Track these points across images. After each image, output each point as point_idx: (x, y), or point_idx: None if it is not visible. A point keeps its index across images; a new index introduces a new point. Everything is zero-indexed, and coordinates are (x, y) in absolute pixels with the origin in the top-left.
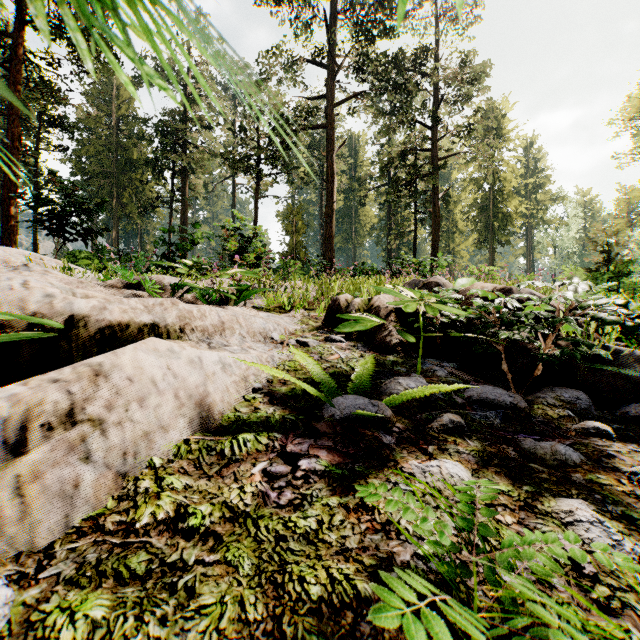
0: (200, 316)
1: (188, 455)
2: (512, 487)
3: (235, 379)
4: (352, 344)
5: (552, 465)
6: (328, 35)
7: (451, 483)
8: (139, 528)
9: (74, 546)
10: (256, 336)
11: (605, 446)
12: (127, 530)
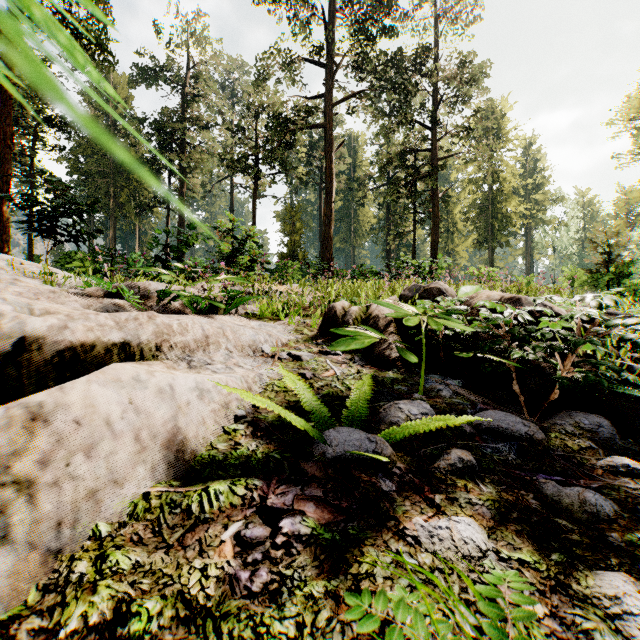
0: (181, 330)
1: (146, 515)
2: (538, 556)
3: (214, 407)
4: (349, 357)
5: (581, 519)
6: (327, 34)
7: (465, 553)
8: (63, 637)
9: None
10: (245, 349)
11: (638, 490)
12: None
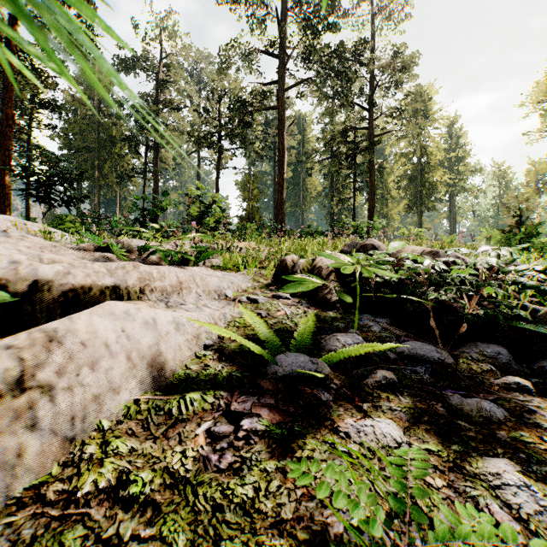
0: (159, 277)
1: (137, 415)
2: (441, 446)
3: (188, 337)
4: (297, 300)
5: (478, 422)
6: (279, 29)
7: (384, 443)
8: (80, 497)
9: (12, 519)
10: (211, 294)
11: (526, 401)
12: (68, 500)
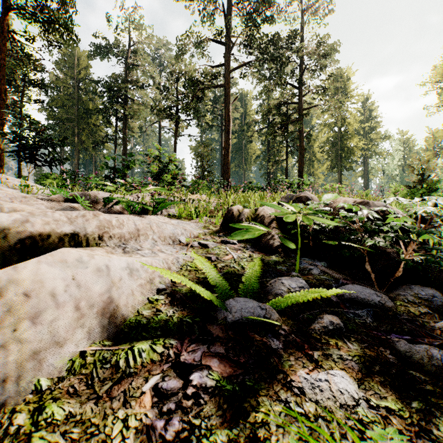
0: (118, 225)
1: (82, 370)
2: (401, 404)
3: (141, 282)
4: (242, 245)
5: (430, 371)
6: (226, 21)
7: (342, 402)
8: None
9: None
10: (166, 240)
11: None
12: None
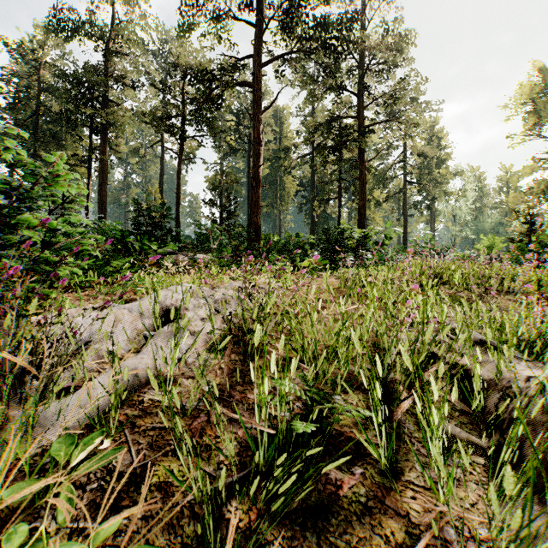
0: None
1: None
2: None
3: None
4: None
5: None
6: None
7: None
8: None
9: None
10: None
11: None
12: None
